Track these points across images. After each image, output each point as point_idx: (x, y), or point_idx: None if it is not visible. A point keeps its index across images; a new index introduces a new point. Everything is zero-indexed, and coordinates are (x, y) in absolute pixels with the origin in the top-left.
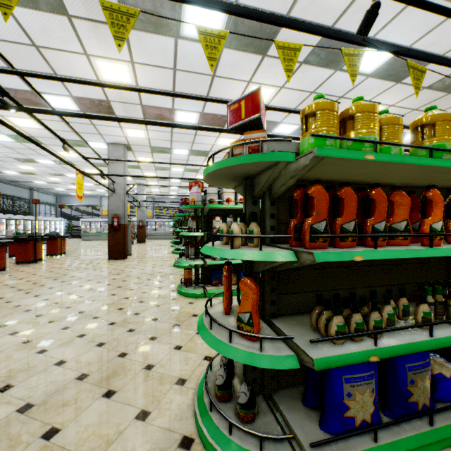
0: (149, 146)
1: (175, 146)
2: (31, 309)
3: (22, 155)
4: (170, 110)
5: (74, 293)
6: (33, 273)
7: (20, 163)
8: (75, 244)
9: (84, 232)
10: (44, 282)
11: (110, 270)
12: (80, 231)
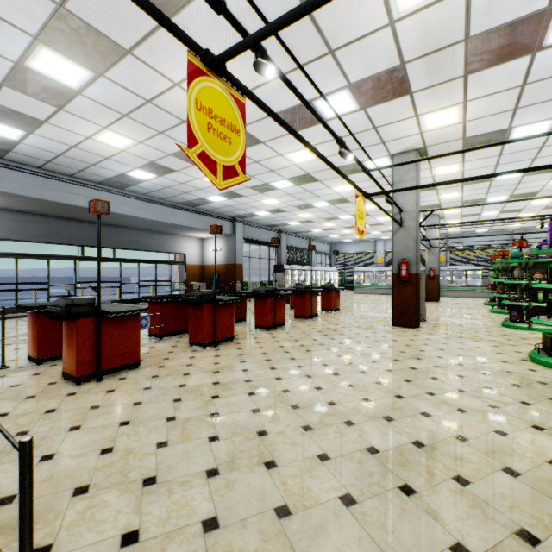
0: (461, 138)
1: (520, 121)
2: (298, 404)
3: (300, 201)
4: (537, 17)
5: (354, 386)
6: (307, 333)
7: (299, 212)
8: (348, 298)
9: (356, 284)
10: (317, 351)
11: (401, 347)
12: (352, 282)
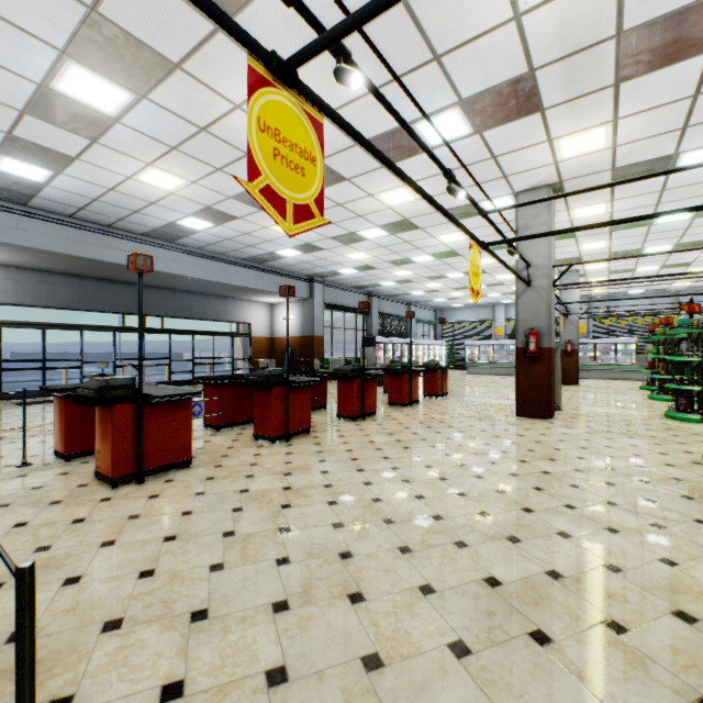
0: (609, 169)
1: (691, 144)
2: (394, 517)
3: (396, 255)
4: None
5: (467, 495)
6: (405, 424)
7: (395, 269)
8: (458, 380)
9: (469, 362)
10: (418, 448)
11: (529, 445)
12: (464, 360)
